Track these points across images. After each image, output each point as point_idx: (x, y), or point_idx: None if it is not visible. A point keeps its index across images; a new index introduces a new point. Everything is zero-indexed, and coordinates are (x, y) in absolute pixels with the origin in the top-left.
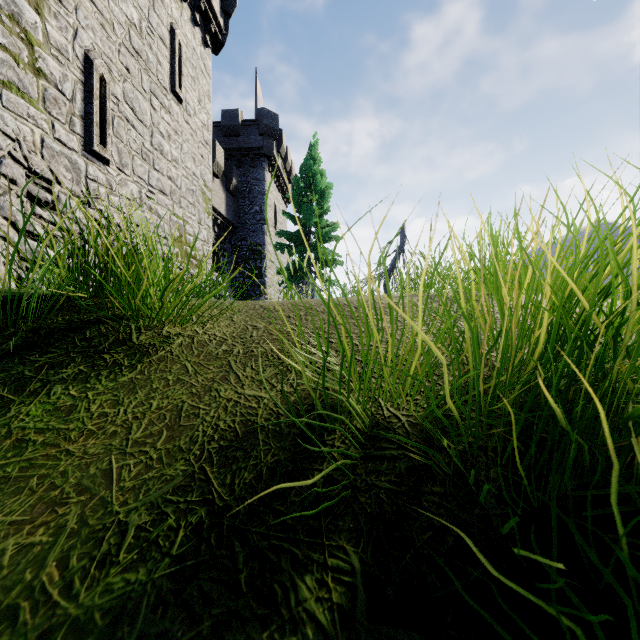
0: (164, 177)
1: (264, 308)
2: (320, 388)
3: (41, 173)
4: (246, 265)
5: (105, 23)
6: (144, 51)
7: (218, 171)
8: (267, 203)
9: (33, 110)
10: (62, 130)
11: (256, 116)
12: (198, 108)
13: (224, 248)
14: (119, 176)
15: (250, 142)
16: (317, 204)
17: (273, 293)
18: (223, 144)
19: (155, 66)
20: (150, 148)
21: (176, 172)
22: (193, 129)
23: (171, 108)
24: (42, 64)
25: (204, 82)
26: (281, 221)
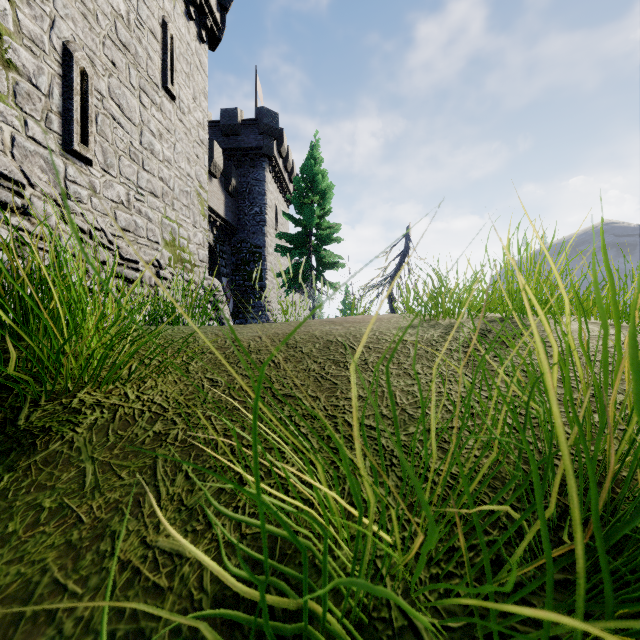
0: (155, 178)
1: (236, 345)
2: (259, 626)
3: (9, 175)
4: (246, 267)
5: (87, 13)
6: (132, 44)
7: (216, 171)
8: (267, 204)
9: (2, 105)
10: (37, 128)
11: (256, 115)
12: (193, 106)
13: (223, 250)
14: (104, 177)
15: (250, 142)
16: (318, 205)
17: (274, 296)
18: (222, 144)
19: (145, 61)
20: (139, 147)
21: (168, 173)
22: (187, 128)
23: (163, 105)
24: (12, 55)
25: (199, 79)
26: (282, 222)
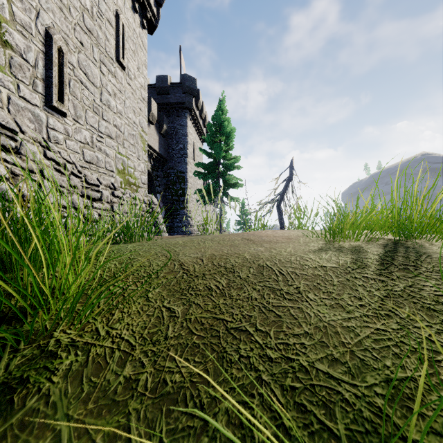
0: (111, 125)
1: (183, 269)
2: None
3: (6, 124)
4: (173, 187)
5: (63, 7)
6: (95, 30)
7: (153, 120)
8: (188, 142)
9: (0, 74)
10: (26, 90)
11: (180, 80)
12: (137, 73)
13: (157, 175)
14: (74, 125)
15: (176, 98)
16: (224, 143)
17: (193, 206)
18: (157, 100)
19: (104, 41)
20: (100, 103)
21: (120, 121)
22: (133, 89)
23: (116, 73)
24: (8, 37)
25: (142, 54)
26: (198, 155)
